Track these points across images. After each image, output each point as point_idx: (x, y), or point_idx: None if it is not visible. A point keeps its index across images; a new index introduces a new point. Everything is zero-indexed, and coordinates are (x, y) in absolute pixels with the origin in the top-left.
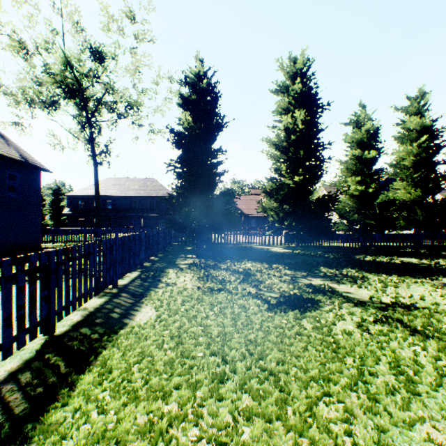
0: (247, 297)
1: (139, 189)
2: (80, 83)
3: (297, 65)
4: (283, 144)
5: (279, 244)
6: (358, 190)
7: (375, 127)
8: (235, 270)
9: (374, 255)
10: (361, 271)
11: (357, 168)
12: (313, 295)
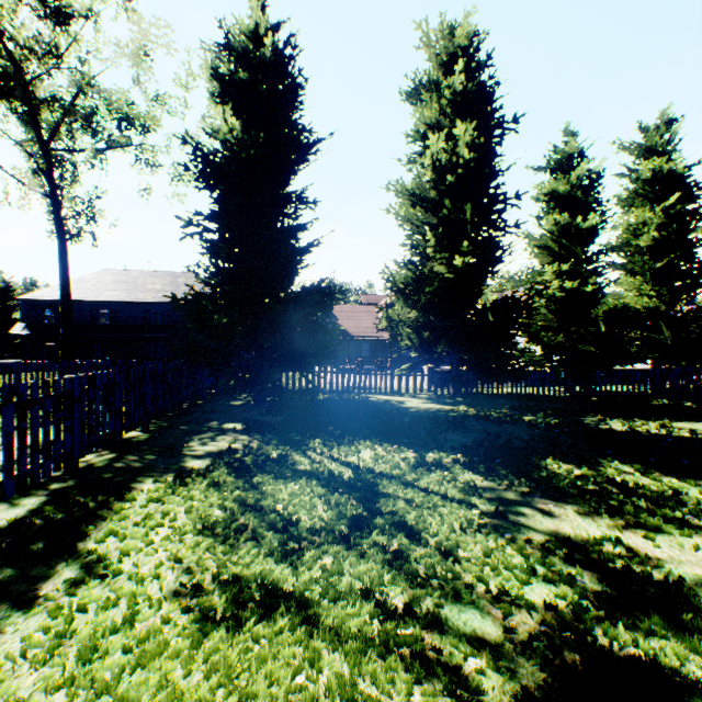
0: (383, 666)
1: (163, 290)
2: (15, 64)
3: (458, 39)
4: (430, 194)
5: (419, 392)
6: (566, 289)
7: (594, 173)
8: (334, 478)
9: (618, 416)
10: (650, 471)
11: (560, 249)
12: (644, 637)
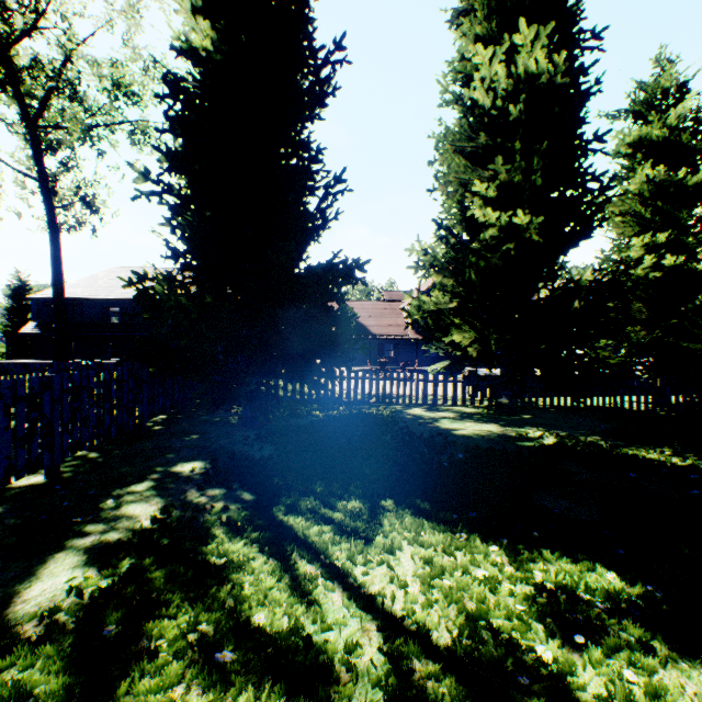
0: None
1: None
2: None
3: None
4: (481, 138)
5: (460, 403)
6: (665, 267)
7: None
8: (333, 675)
9: None
10: None
11: (649, 215)
12: None
